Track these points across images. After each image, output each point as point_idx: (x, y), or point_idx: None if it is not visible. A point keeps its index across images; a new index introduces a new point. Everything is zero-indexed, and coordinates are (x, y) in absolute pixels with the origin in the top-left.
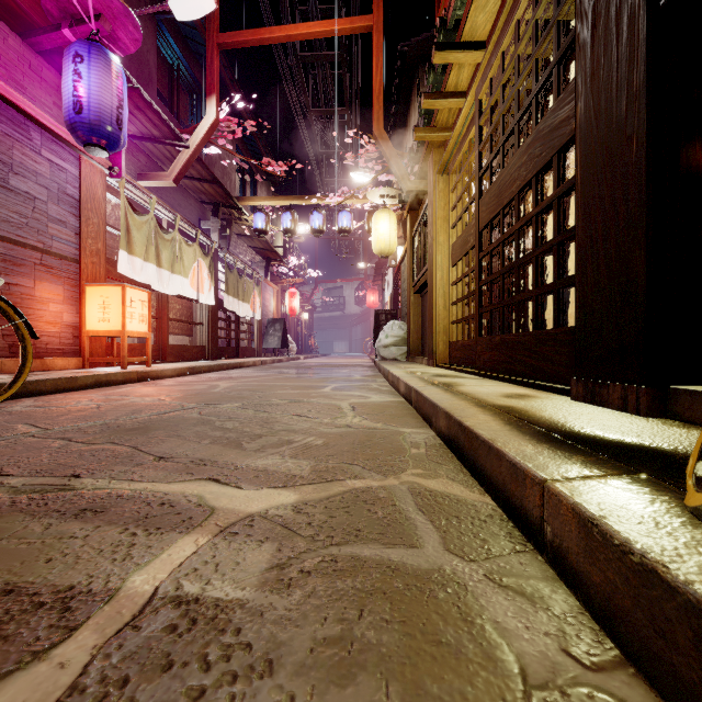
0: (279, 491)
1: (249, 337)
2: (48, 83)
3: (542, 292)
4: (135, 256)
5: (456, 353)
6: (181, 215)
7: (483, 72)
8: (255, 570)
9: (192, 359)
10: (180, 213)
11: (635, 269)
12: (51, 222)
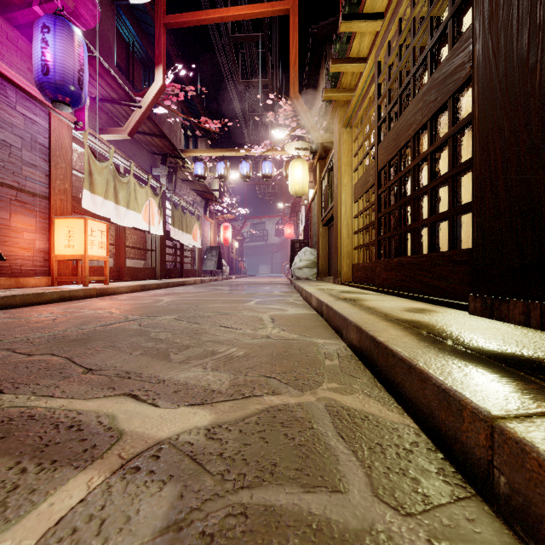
0: (194, 410)
1: (191, 261)
2: (23, 52)
3: (437, 219)
4: (96, 194)
5: (358, 273)
6: (135, 163)
7: (382, 38)
8: (145, 532)
9: (145, 278)
10: (135, 161)
11: (539, 191)
12: (24, 165)
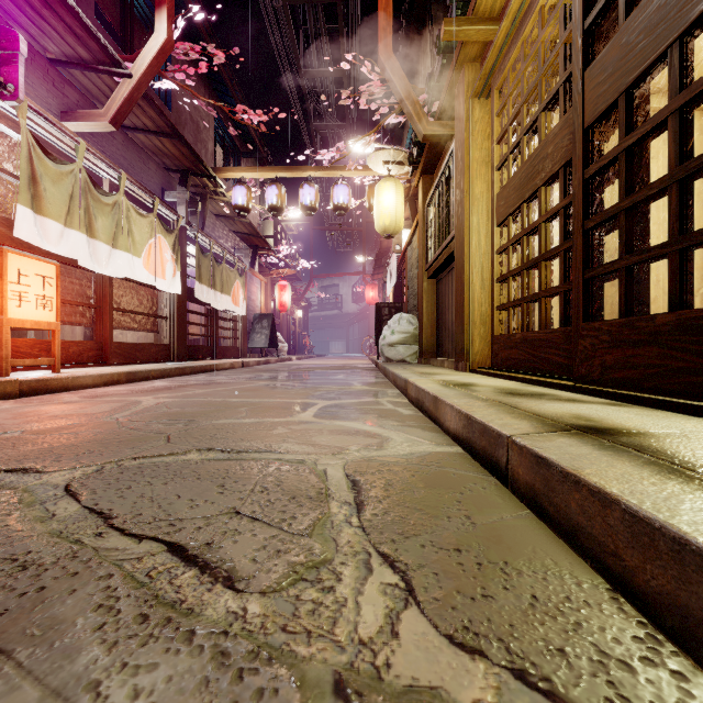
0: None
1: (232, 335)
2: None
3: None
4: (48, 217)
5: (509, 353)
6: (130, 176)
7: None
8: None
9: (150, 360)
10: (133, 176)
11: None
12: None
